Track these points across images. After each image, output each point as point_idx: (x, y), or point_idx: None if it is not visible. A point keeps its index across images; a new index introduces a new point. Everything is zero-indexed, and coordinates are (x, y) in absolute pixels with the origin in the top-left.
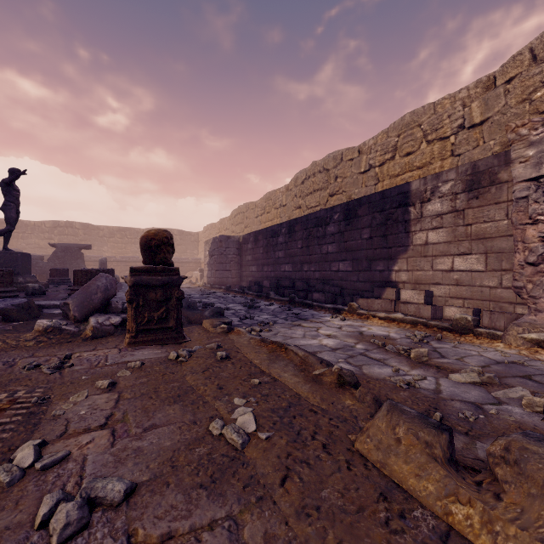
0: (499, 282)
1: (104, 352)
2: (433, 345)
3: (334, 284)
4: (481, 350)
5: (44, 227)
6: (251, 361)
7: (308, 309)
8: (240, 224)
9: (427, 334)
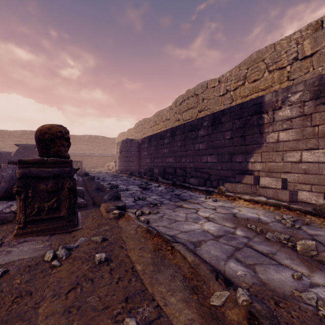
0: None
1: None
2: (306, 231)
3: (204, 171)
4: None
5: (16, 134)
6: (133, 265)
7: (186, 191)
8: (140, 132)
9: (295, 218)
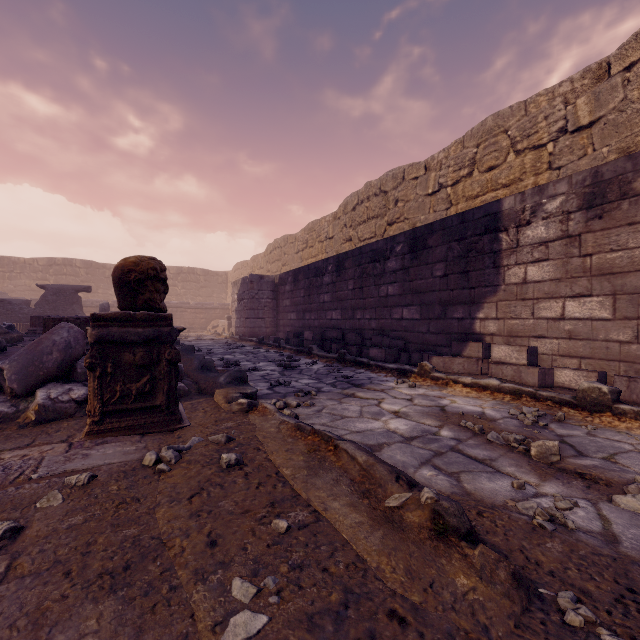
0: (634, 335)
1: (42, 450)
2: (555, 431)
3: (396, 336)
4: (635, 441)
5: (37, 265)
6: (277, 470)
7: (363, 370)
8: (276, 262)
9: (542, 412)
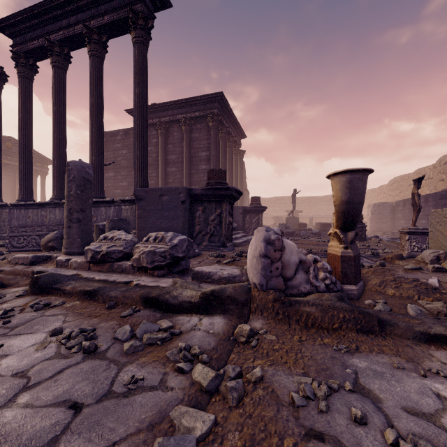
0: None
1: None
2: None
3: None
4: None
5: (271, 201)
6: (385, 243)
7: None
8: (395, 190)
9: None
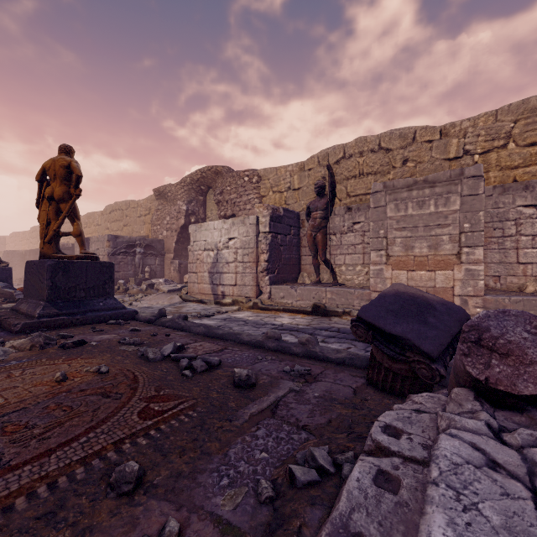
0: None
1: None
2: None
3: None
4: None
5: None
6: None
7: None
8: (35, 239)
9: None
